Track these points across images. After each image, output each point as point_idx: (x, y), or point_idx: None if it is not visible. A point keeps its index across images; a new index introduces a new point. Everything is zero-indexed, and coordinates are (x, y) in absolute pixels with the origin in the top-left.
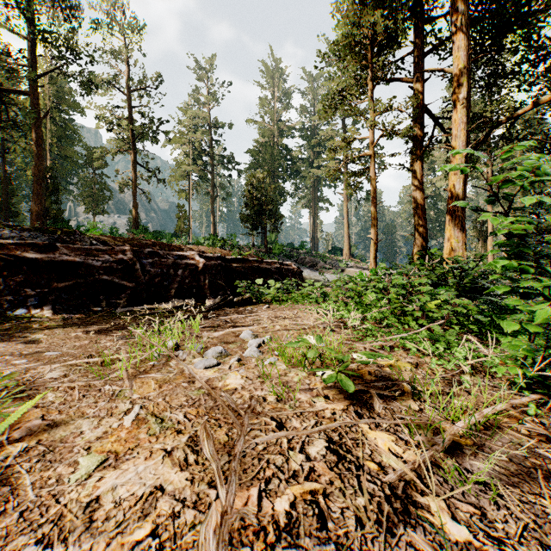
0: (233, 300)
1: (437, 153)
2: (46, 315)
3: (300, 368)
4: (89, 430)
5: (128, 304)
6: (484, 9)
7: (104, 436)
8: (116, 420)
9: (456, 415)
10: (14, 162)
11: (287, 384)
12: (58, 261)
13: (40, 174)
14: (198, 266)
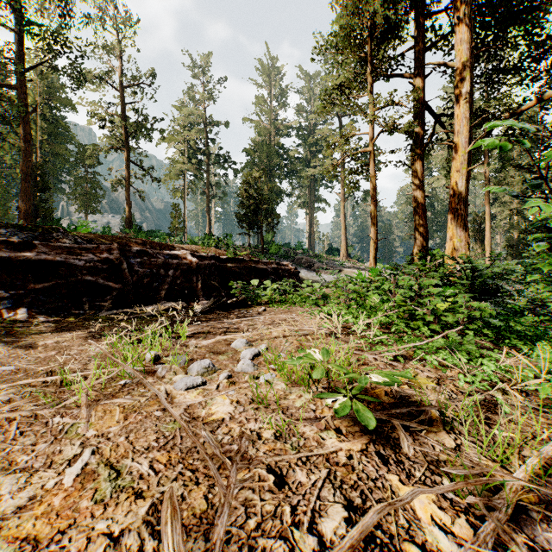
0: (227, 303)
1: (434, 153)
2: (19, 319)
3: (303, 387)
4: (10, 495)
5: (114, 306)
6: (486, 2)
7: (29, 505)
8: (54, 475)
9: (506, 455)
10: (3, 159)
11: (288, 411)
12: (35, 260)
13: (29, 171)
14: (190, 266)
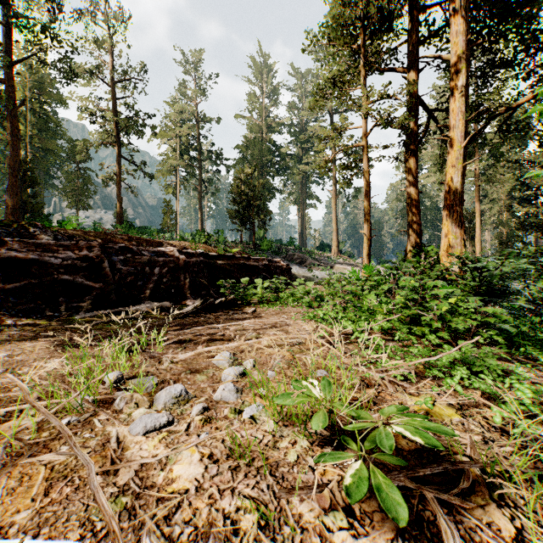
0: (215, 303)
1: (424, 151)
2: None
3: (298, 427)
4: None
5: (93, 307)
6: None
7: None
8: None
9: None
10: None
11: (278, 469)
12: (5, 258)
13: (17, 166)
14: (177, 263)
